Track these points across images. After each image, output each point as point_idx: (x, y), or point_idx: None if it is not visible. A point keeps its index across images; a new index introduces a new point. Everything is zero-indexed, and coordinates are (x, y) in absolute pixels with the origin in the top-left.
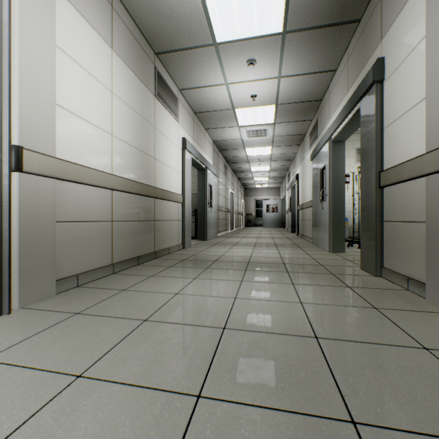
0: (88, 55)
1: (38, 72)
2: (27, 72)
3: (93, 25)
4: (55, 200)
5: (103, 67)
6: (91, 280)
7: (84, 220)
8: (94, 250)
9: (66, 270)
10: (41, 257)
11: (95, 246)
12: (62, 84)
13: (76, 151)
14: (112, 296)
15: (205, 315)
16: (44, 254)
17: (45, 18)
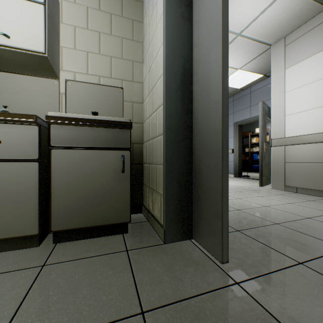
0: (305, 76)
1: (277, 110)
2: (273, 114)
3: (310, 55)
4: (283, 154)
5: (319, 69)
6: (306, 194)
7: (302, 162)
8: (310, 178)
9: (292, 183)
10: (278, 175)
11: (311, 176)
12: (289, 105)
13: (297, 130)
14: (270, 193)
15: (230, 194)
16: (279, 174)
17: (279, 89)
